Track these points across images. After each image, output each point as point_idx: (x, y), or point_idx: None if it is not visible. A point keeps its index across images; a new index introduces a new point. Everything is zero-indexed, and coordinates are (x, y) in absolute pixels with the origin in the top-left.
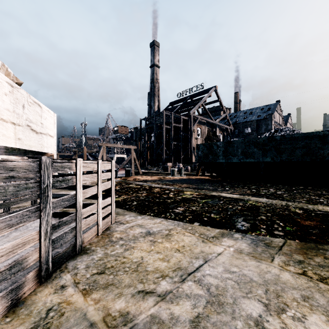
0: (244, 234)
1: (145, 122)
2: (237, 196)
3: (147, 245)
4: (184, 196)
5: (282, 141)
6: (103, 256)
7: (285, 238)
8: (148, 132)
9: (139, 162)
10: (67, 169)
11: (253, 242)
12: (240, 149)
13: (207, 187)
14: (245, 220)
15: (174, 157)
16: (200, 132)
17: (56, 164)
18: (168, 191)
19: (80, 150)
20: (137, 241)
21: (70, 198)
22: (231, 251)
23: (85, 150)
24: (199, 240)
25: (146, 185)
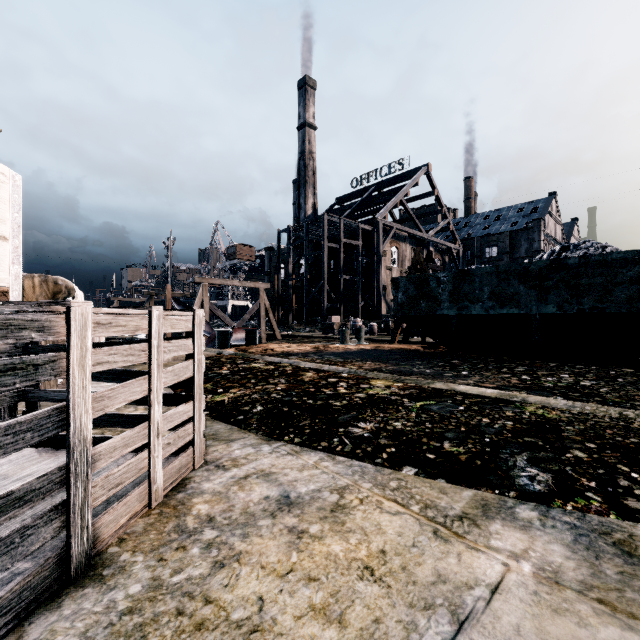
0: (545, 508)
1: (288, 236)
2: (493, 391)
3: (280, 549)
4: (371, 392)
5: (583, 269)
6: (145, 595)
7: None
8: (293, 256)
9: (276, 316)
10: (31, 334)
11: (579, 540)
12: (489, 287)
13: (421, 370)
14: (535, 463)
15: (345, 305)
16: (396, 257)
17: None
18: (336, 379)
19: (159, 291)
20: (253, 530)
21: (43, 419)
22: (527, 575)
23: (168, 292)
24: (425, 528)
25: (288, 364)
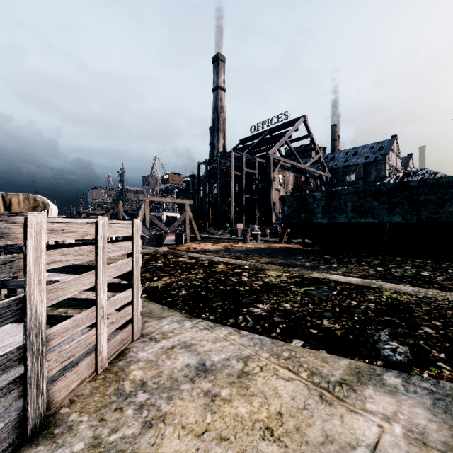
0: (406, 375)
1: (206, 167)
2: (357, 280)
3: (197, 411)
4: (266, 280)
5: (420, 189)
6: (86, 452)
7: None
8: (209, 181)
9: (197, 223)
10: None
11: (438, 404)
12: (351, 202)
13: (302, 263)
14: (395, 337)
15: (246, 215)
16: (283, 181)
17: None
18: (240, 270)
19: (114, 206)
20: (176, 394)
21: (2, 309)
22: (399, 436)
23: (120, 207)
24: (313, 393)
25: (205, 258)
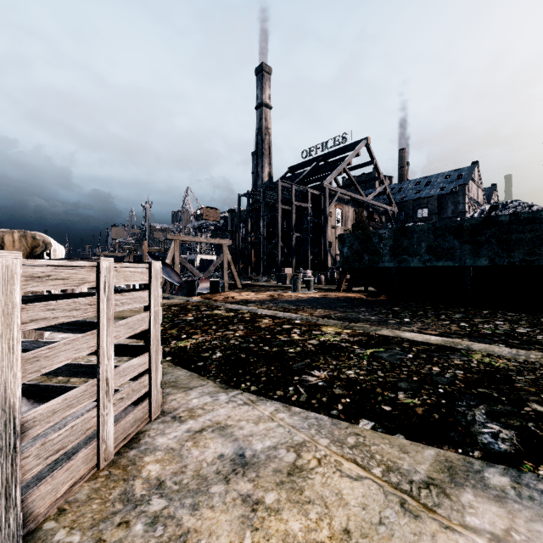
0: (516, 472)
1: (247, 200)
2: (438, 339)
3: (232, 527)
4: (323, 339)
5: (513, 226)
6: None
7: None
8: (252, 217)
9: (237, 268)
10: None
11: None
12: (426, 242)
13: (366, 317)
14: (495, 418)
15: (296, 258)
16: (340, 217)
17: None
18: (289, 325)
19: (137, 247)
20: (204, 500)
21: None
22: None
23: (145, 248)
24: (391, 499)
25: (246, 311)
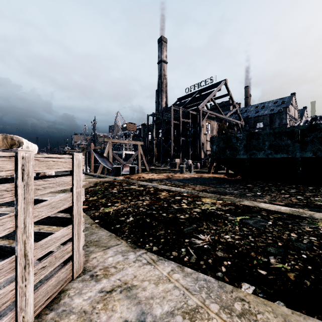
0: None
1: (153, 118)
2: (286, 209)
3: None
4: (203, 207)
5: None
6: None
7: None
8: (155, 128)
9: (147, 159)
10: None
11: None
12: (268, 141)
13: (231, 191)
14: None
15: (182, 153)
16: (209, 128)
17: None
18: (180, 197)
19: (87, 146)
20: None
21: None
22: None
23: (92, 147)
24: None
25: (151, 186)
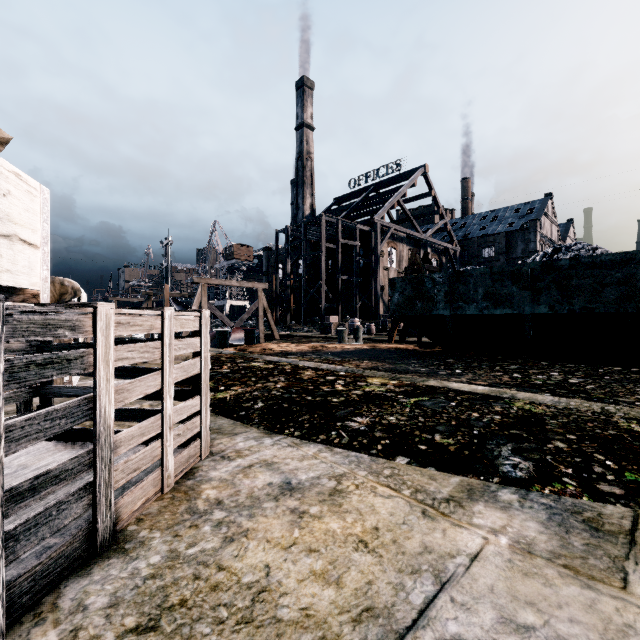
0: (525, 492)
1: (286, 237)
2: (484, 388)
3: (283, 527)
4: (368, 389)
5: (573, 271)
6: (164, 564)
7: (631, 504)
8: (291, 256)
9: (274, 316)
10: (65, 332)
11: (553, 518)
12: (483, 288)
13: (416, 369)
14: (518, 453)
15: (343, 305)
16: (394, 257)
17: (23, 316)
18: (333, 377)
19: (157, 292)
20: (258, 511)
21: (74, 408)
22: (503, 546)
23: (166, 293)
24: (415, 509)
25: (287, 363)
